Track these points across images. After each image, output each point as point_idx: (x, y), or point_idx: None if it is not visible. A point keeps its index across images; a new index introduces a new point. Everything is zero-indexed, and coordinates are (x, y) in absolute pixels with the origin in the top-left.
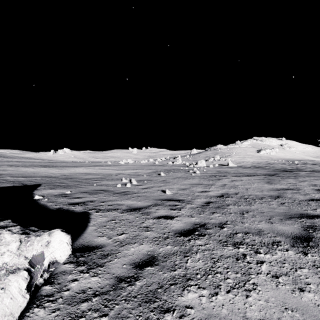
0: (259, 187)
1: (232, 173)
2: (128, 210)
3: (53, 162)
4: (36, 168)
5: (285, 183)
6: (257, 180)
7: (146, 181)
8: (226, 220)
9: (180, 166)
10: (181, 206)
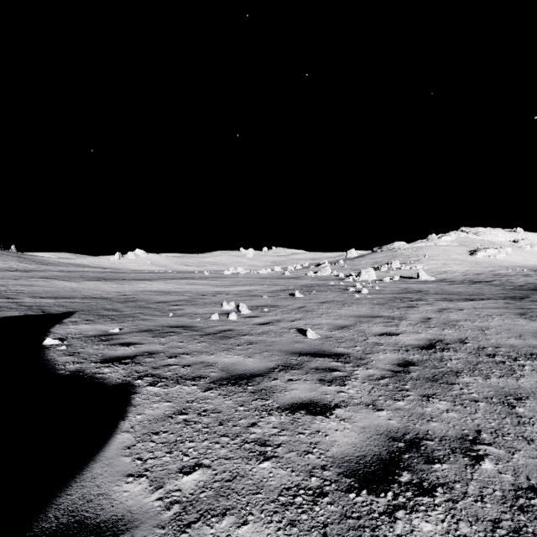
0: (509, 325)
1: (433, 293)
2: (223, 382)
3: (115, 272)
4: (83, 282)
5: None
6: (494, 309)
7: (268, 308)
8: (476, 428)
9: (328, 280)
10: (345, 373)
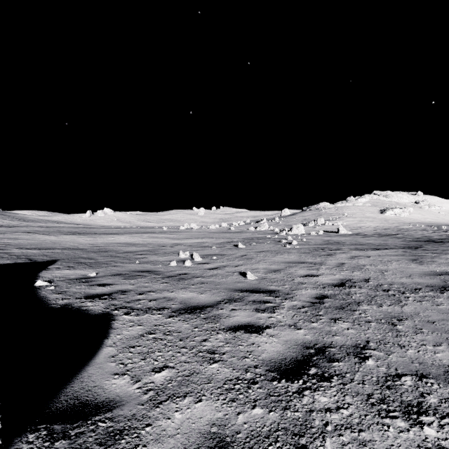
0: (403, 268)
1: (349, 244)
2: (182, 311)
3: (87, 227)
4: (60, 236)
5: (445, 263)
6: (394, 256)
7: (216, 256)
8: (366, 339)
9: (266, 234)
10: (275, 304)
